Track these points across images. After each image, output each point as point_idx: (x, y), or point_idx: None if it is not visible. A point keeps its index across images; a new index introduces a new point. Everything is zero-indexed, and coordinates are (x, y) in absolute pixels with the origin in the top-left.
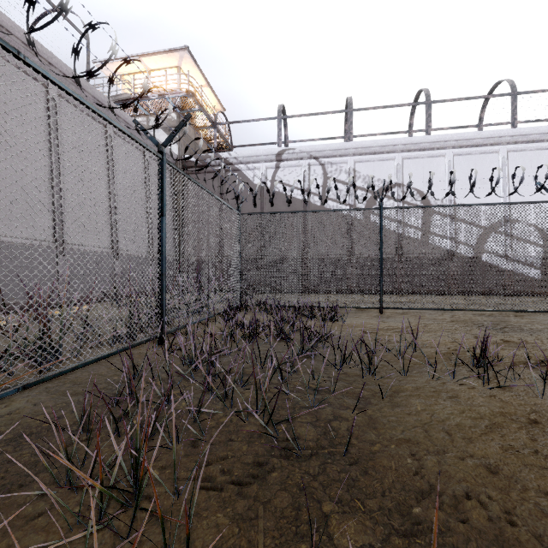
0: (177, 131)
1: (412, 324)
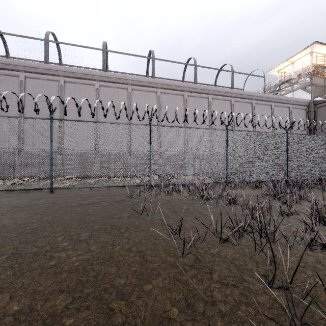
0: (291, 126)
1: None
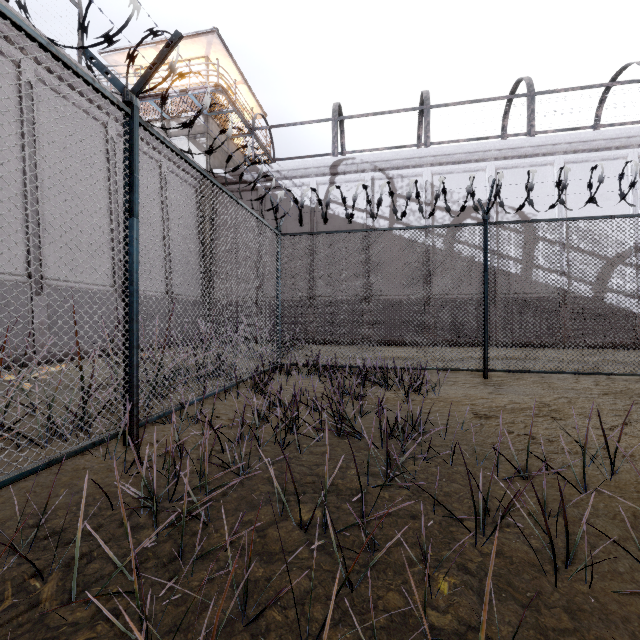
0: (157, 65)
1: (545, 398)
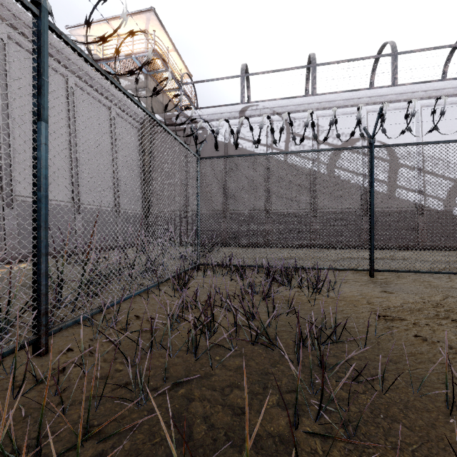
0: None
1: (434, 297)
